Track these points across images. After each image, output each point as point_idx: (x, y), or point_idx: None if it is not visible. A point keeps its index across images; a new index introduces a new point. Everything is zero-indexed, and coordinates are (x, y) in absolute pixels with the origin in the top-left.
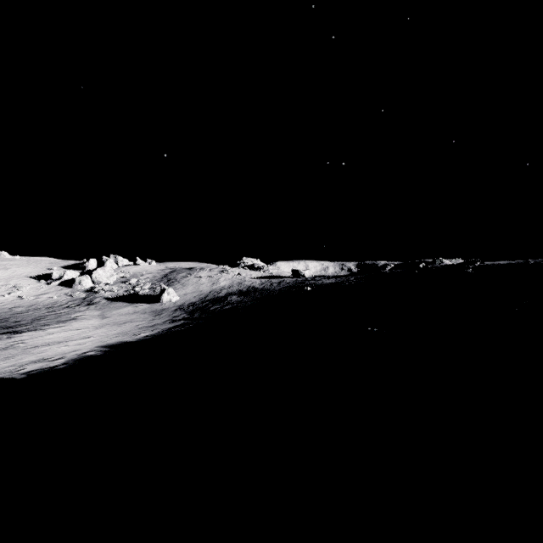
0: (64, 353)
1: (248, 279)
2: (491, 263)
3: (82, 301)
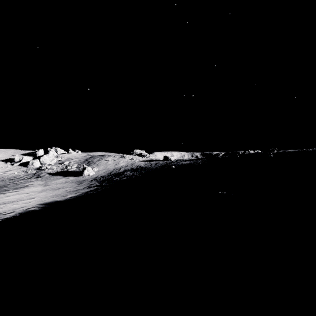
0: (15, 209)
1: (137, 162)
2: (283, 151)
3: (33, 175)
